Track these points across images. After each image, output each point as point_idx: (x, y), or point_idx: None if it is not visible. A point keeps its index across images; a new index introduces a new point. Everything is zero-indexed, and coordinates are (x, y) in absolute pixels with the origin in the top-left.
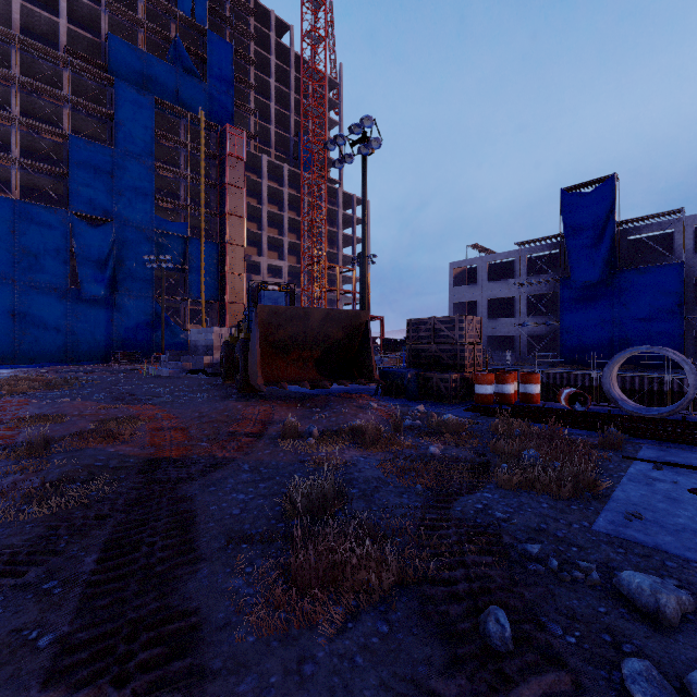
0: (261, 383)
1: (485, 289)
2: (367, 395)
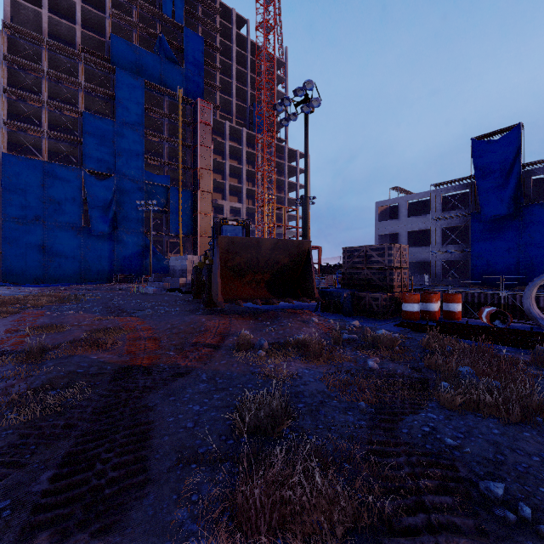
0: (221, 301)
1: (405, 223)
2: (309, 311)
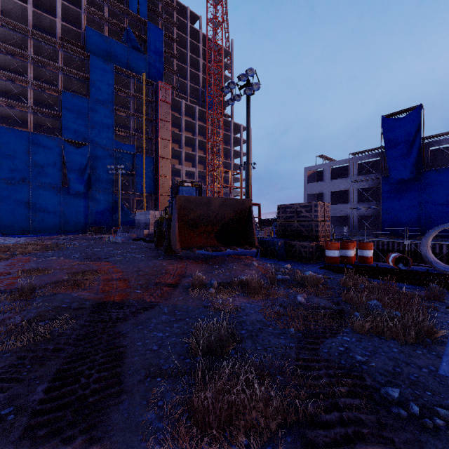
0: (179, 248)
1: (329, 184)
2: (250, 257)
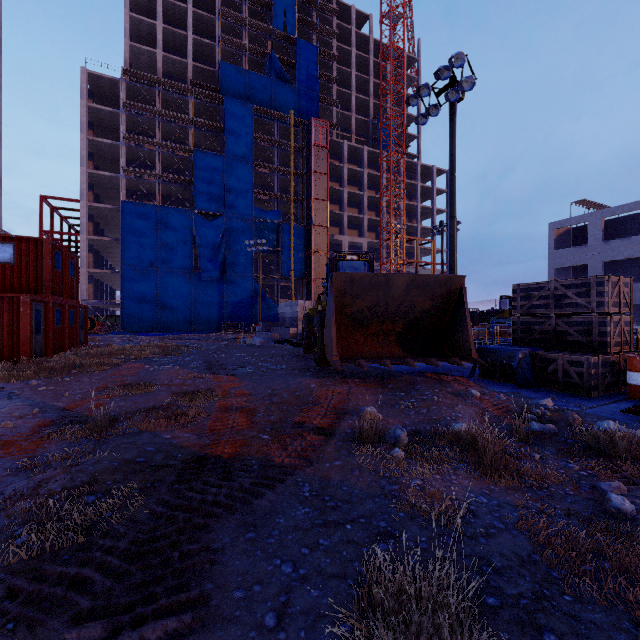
0: (337, 360)
1: (599, 249)
2: (463, 378)
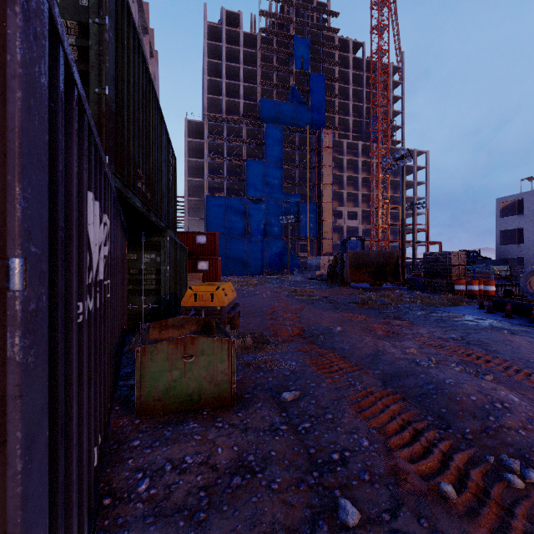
0: (350, 281)
1: (531, 218)
2: (396, 288)
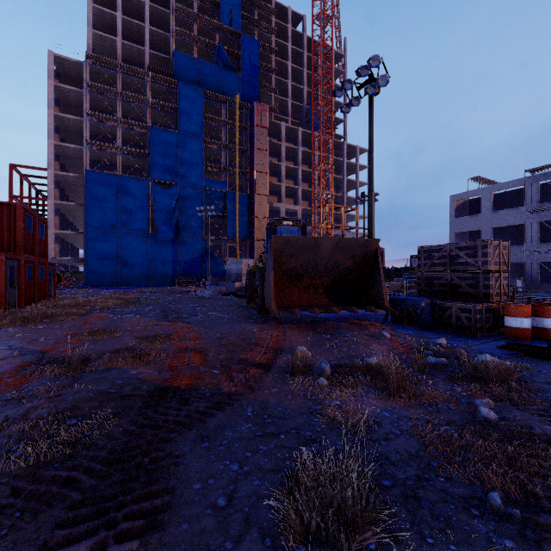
0: (275, 309)
1: (489, 218)
2: (377, 323)
